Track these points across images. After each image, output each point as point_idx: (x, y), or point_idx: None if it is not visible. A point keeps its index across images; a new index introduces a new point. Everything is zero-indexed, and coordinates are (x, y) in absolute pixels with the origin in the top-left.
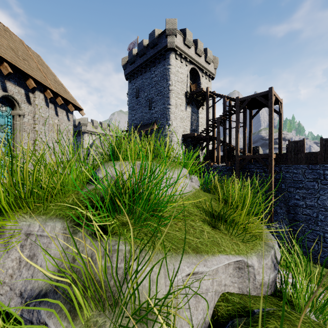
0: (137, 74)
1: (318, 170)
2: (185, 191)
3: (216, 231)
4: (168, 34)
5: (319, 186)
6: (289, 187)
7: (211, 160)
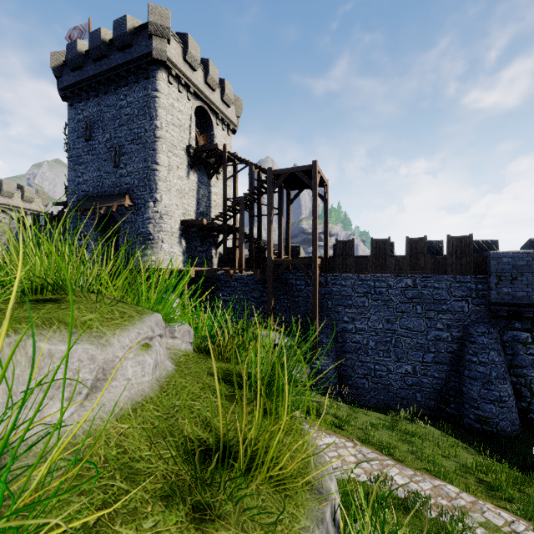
0: (88, 93)
1: (368, 281)
2: (138, 390)
3: (200, 525)
4: (153, 32)
5: (369, 302)
6: (337, 306)
7: (232, 264)
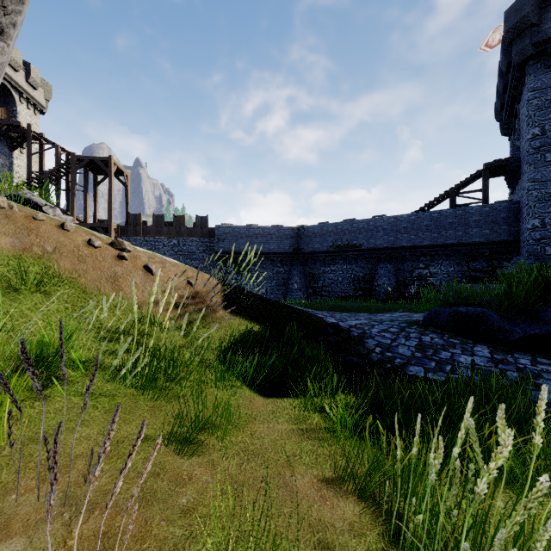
0: None
1: (151, 242)
2: None
3: None
4: None
5: None
6: None
7: None
